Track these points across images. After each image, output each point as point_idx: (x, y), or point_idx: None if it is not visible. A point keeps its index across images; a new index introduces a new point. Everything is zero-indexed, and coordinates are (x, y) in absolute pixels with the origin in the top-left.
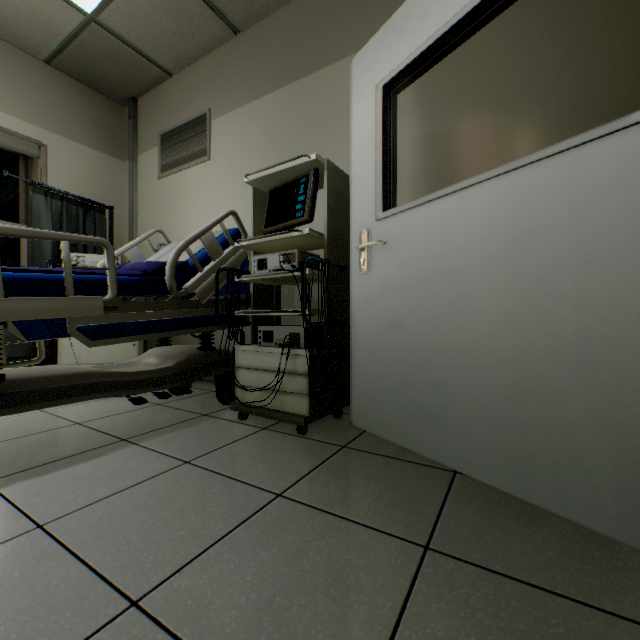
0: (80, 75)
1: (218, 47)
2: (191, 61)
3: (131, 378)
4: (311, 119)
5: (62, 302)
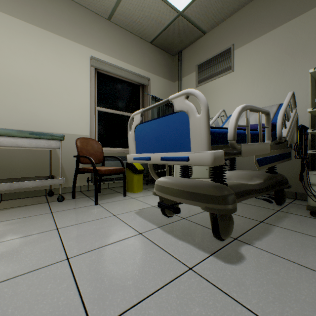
0: (162, 45)
1: (239, 9)
2: (219, 22)
3: (255, 187)
4: None
5: (262, 145)
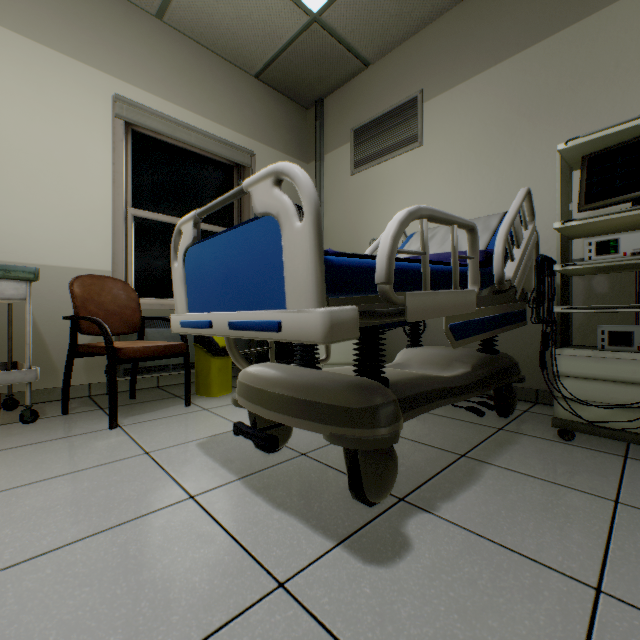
0: (280, 84)
1: (433, 21)
2: (396, 45)
3: (452, 384)
4: (590, 71)
5: (458, 296)
